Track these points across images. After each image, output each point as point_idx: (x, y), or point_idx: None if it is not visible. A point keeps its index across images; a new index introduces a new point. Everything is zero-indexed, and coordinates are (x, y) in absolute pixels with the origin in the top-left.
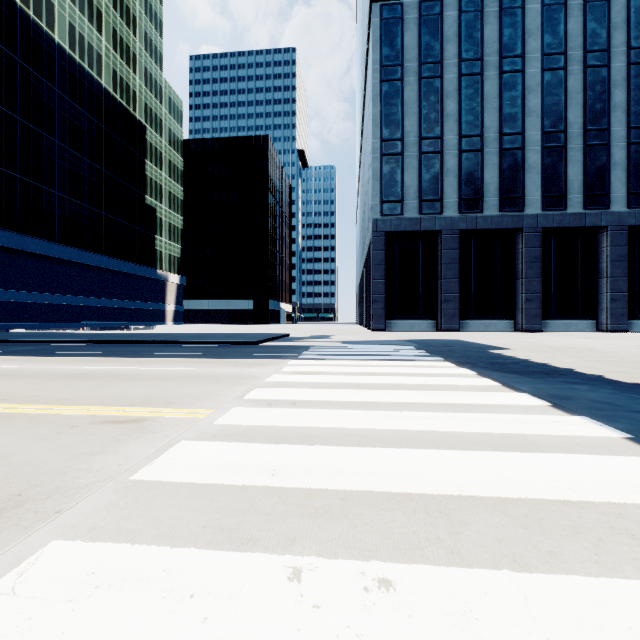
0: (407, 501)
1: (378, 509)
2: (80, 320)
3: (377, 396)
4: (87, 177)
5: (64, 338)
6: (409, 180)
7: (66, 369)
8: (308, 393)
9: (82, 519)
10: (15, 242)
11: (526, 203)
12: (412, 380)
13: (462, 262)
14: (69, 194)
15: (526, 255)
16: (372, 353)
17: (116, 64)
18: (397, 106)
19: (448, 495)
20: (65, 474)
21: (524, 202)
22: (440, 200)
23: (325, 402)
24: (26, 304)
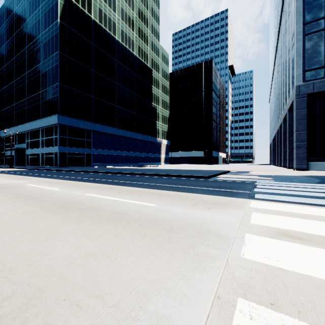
0: None
1: None
2: (125, 162)
3: None
4: (128, 97)
5: (110, 170)
6: None
7: (73, 195)
8: None
9: None
10: (102, 129)
11: None
12: None
13: None
14: (121, 106)
15: None
16: None
17: (139, 43)
18: None
19: None
20: None
21: None
22: None
23: None
24: (105, 155)
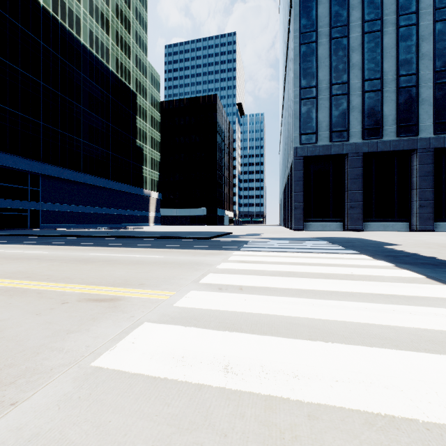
0: (394, 430)
1: (360, 441)
2: (96, 222)
3: (312, 284)
4: (100, 129)
5: (83, 234)
6: (322, 117)
7: (77, 255)
8: (252, 279)
9: (30, 418)
10: (57, 173)
11: (420, 129)
12: (339, 270)
13: (365, 177)
14: (89, 141)
15: (420, 170)
16: (297, 247)
17: (118, 54)
18: (312, 62)
19: (445, 425)
20: (39, 353)
21: (418, 128)
22: (347, 130)
23: (267, 288)
24: (64, 212)
